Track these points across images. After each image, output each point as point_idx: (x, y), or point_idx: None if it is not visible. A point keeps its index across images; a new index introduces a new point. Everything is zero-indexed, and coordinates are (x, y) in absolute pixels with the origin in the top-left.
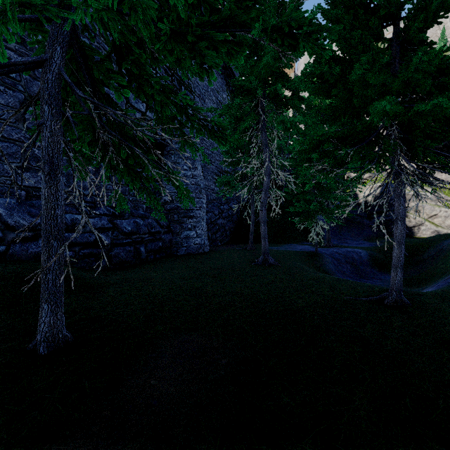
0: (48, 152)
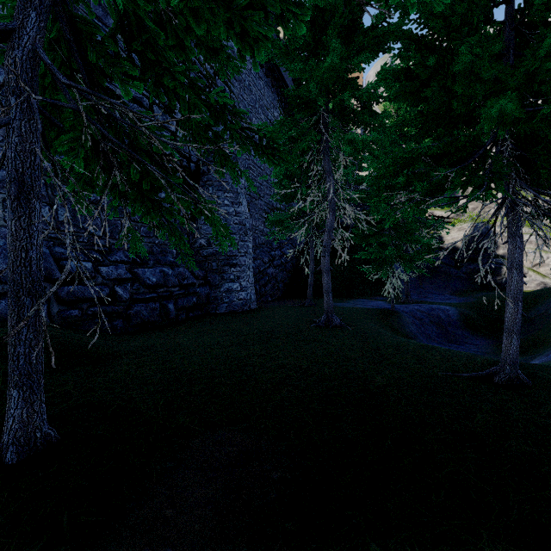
0: (15, 167)
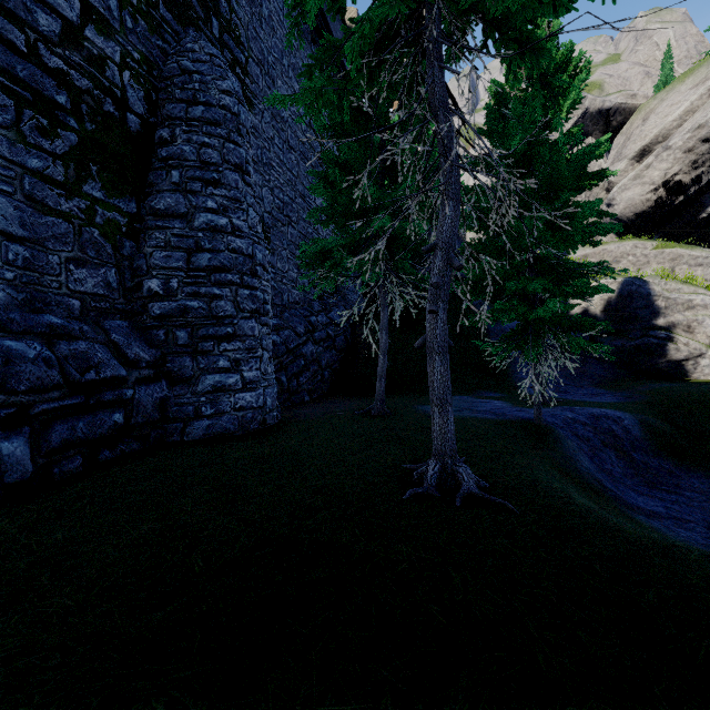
0: None
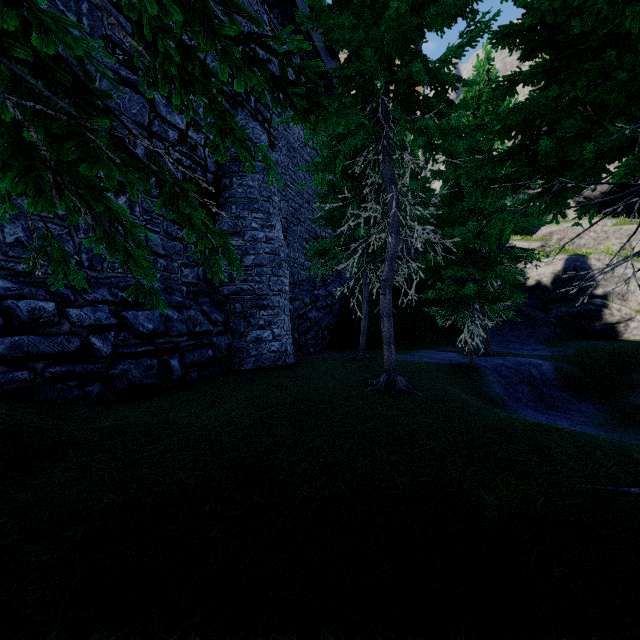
0: None
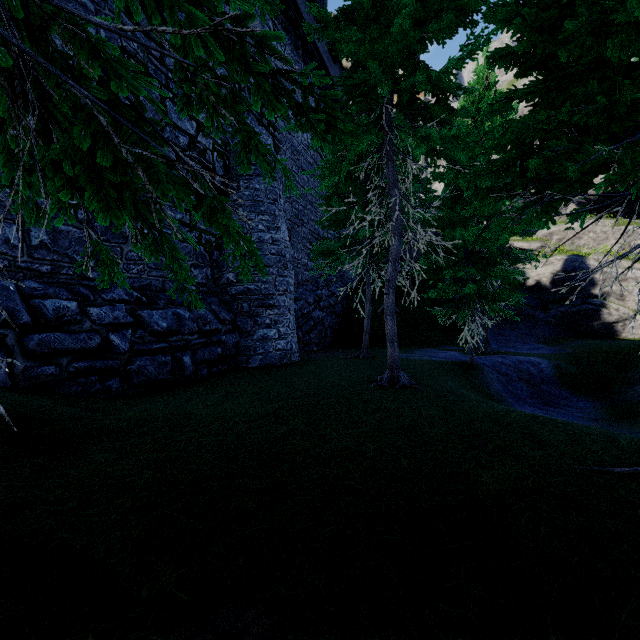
0: None
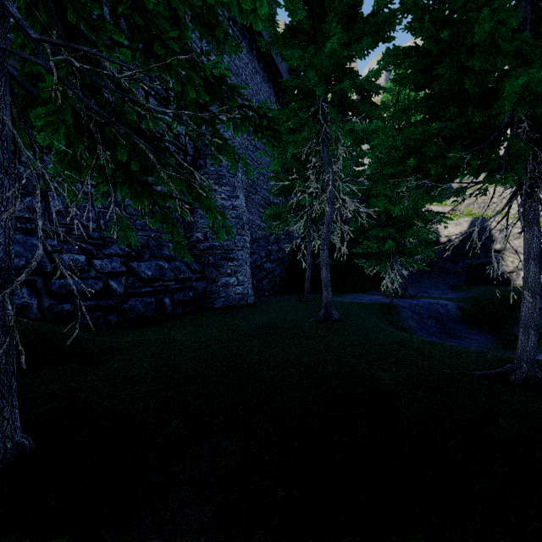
0: None
